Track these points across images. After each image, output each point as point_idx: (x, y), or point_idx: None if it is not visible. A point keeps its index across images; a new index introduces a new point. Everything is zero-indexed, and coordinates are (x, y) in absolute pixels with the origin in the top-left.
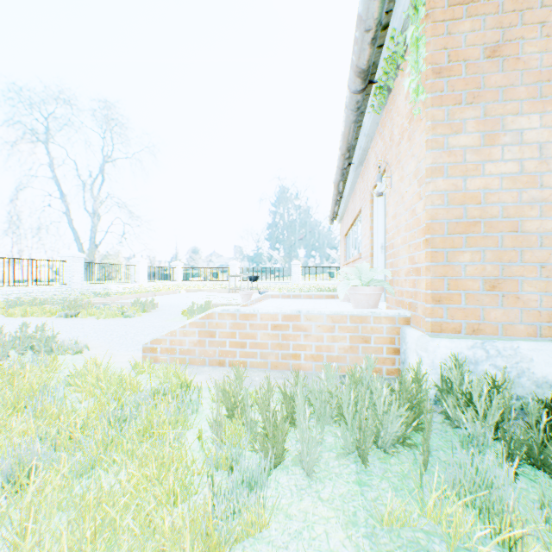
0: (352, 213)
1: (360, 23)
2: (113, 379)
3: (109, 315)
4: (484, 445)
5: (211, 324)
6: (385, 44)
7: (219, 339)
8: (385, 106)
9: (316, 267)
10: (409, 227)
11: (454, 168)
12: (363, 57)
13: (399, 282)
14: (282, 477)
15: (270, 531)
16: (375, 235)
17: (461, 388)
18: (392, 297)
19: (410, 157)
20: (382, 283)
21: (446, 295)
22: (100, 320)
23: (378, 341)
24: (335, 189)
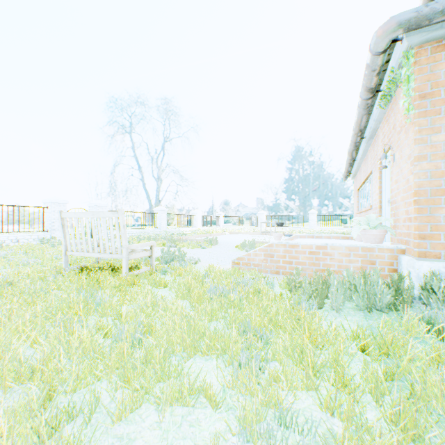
0: (364, 173)
1: (368, 68)
2: (227, 274)
3: (194, 246)
4: (442, 314)
5: (271, 250)
6: (388, 70)
7: (276, 258)
8: (390, 103)
9: (330, 215)
10: (405, 190)
11: (435, 155)
12: (370, 82)
13: (399, 227)
14: (325, 312)
15: (324, 323)
16: (383, 193)
17: (432, 287)
18: (394, 237)
19: (406, 145)
20: (385, 227)
21: (428, 234)
22: (190, 249)
23: (381, 264)
24: (349, 156)
